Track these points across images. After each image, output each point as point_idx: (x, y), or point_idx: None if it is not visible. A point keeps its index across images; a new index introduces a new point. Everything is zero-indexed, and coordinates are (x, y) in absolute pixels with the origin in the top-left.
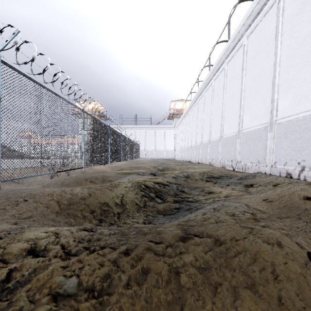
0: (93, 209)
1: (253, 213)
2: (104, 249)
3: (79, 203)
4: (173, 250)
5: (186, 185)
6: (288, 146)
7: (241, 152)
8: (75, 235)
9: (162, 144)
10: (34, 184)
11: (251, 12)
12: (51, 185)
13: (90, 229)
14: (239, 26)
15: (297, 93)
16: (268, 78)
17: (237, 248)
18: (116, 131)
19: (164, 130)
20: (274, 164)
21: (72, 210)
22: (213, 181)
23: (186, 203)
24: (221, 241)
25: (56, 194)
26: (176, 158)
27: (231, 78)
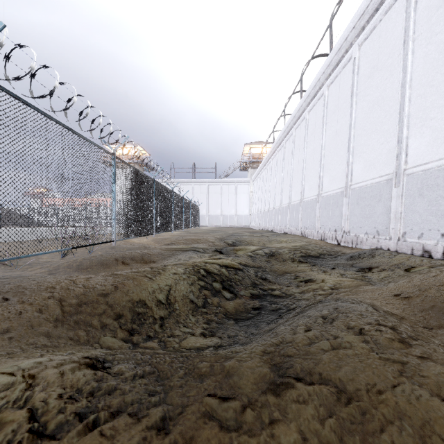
0: (119, 312)
1: (394, 326)
2: (118, 417)
3: (97, 303)
4: (257, 415)
5: (270, 268)
6: (426, 209)
7: (350, 217)
8: (66, 381)
9: (231, 205)
10: (34, 268)
11: (365, 9)
12: (61, 269)
13: (102, 361)
14: (347, 30)
15: (440, 127)
16: (392, 107)
17: (384, 411)
18: (165, 187)
19: (234, 186)
20: (403, 237)
21: (83, 314)
22: (309, 263)
23: (271, 300)
24: (349, 393)
25: (59, 287)
26: (252, 225)
27: (334, 108)
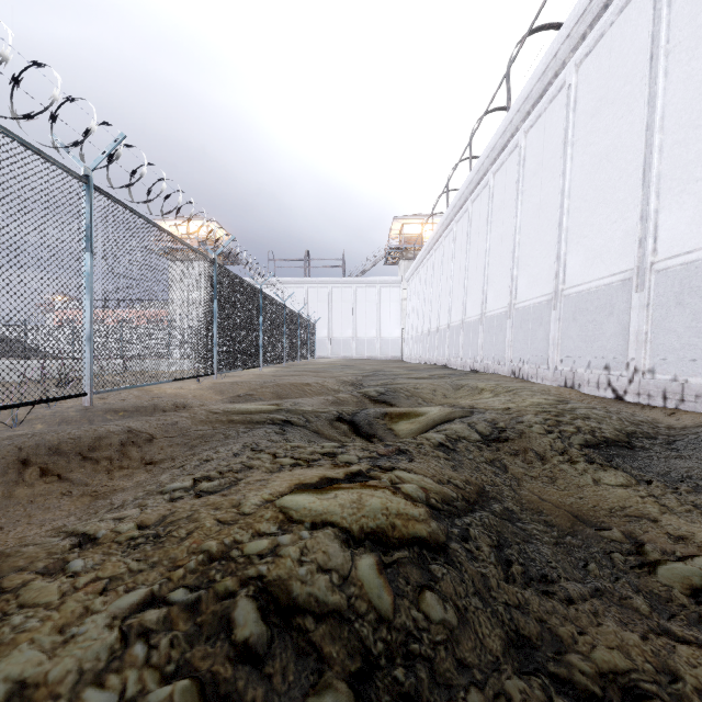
0: None
1: None
2: None
3: None
4: None
5: (511, 493)
6: None
7: (656, 337)
8: None
9: (370, 322)
10: None
11: None
12: None
13: None
14: None
15: None
16: None
17: None
18: (244, 280)
19: (375, 289)
20: None
21: None
22: (628, 471)
23: None
24: None
25: None
26: (407, 357)
27: (596, 104)
